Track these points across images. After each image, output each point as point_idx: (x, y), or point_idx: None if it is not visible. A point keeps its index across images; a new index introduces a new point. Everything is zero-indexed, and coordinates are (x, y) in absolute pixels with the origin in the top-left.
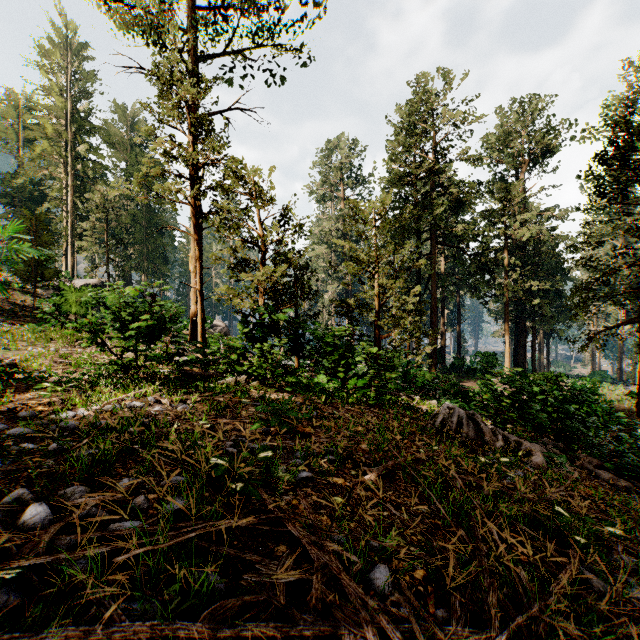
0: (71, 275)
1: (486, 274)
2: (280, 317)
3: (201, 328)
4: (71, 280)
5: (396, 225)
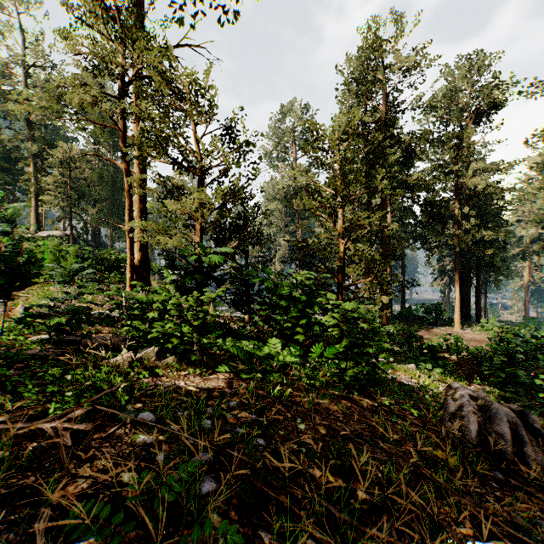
0: (39, 228)
1: (436, 225)
2: (216, 259)
3: (130, 276)
4: (36, 232)
5: (365, 150)
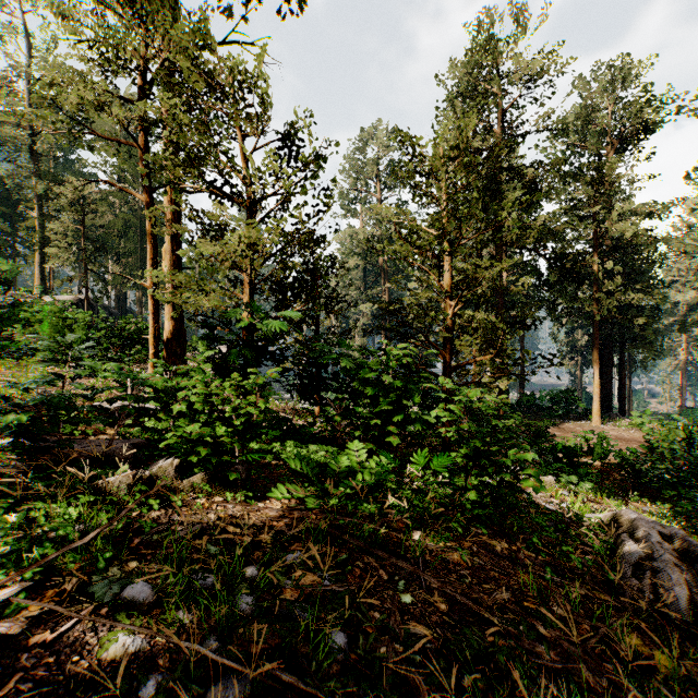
0: (46, 291)
1: (568, 285)
2: (270, 325)
3: (153, 352)
4: (41, 296)
5: (483, 174)
